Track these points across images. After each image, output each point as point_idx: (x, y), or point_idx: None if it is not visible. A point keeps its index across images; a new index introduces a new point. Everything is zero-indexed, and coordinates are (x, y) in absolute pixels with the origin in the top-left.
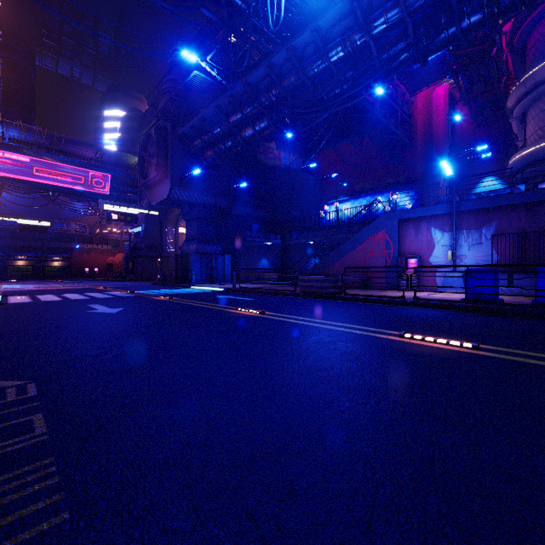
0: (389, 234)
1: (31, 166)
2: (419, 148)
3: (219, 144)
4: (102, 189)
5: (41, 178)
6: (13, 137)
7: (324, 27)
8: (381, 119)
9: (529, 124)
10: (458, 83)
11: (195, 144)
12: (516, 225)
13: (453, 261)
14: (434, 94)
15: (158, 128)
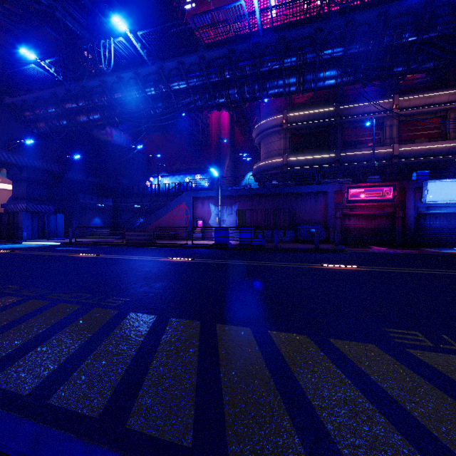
0: (188, 205)
1: None
2: (213, 148)
3: (53, 120)
4: None
5: None
6: None
7: (143, 73)
8: (187, 127)
9: (261, 150)
10: (231, 115)
11: (26, 115)
12: (246, 205)
13: (219, 223)
14: (222, 115)
15: None
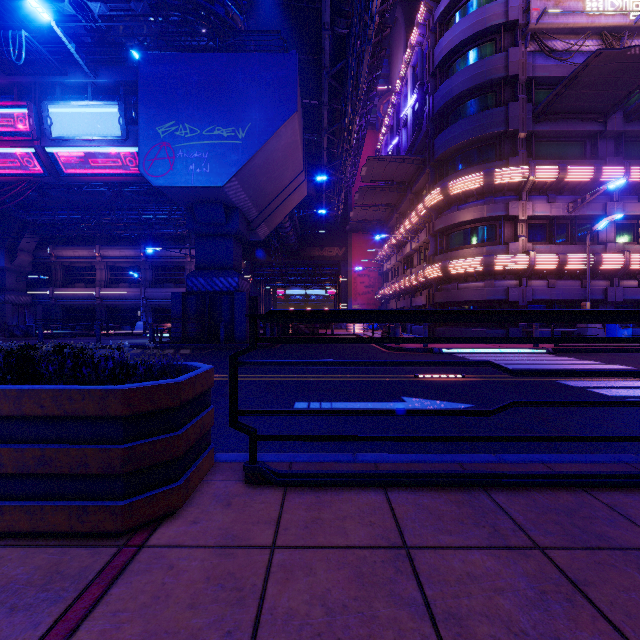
0: None
1: None
2: None
3: None
4: None
5: None
6: None
7: None
8: None
9: None
10: None
11: None
12: None
13: None
14: None
15: None
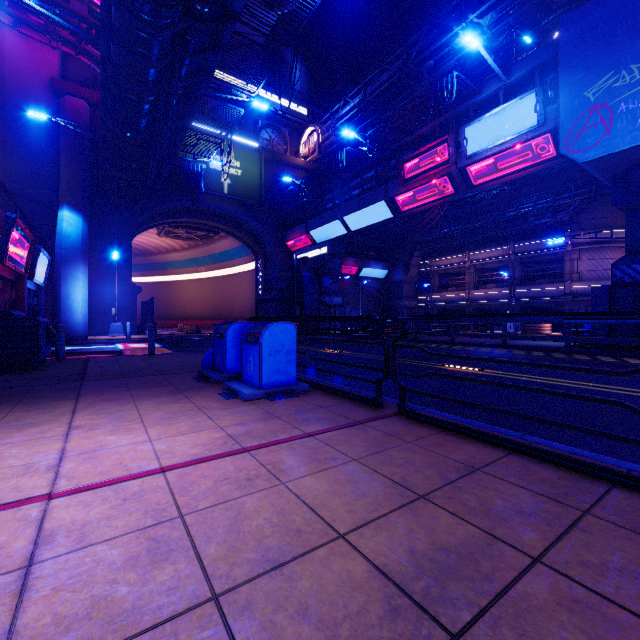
0: None
1: None
2: None
3: None
4: None
5: None
6: None
7: None
8: None
9: None
10: None
11: None
12: None
13: None
14: None
15: None
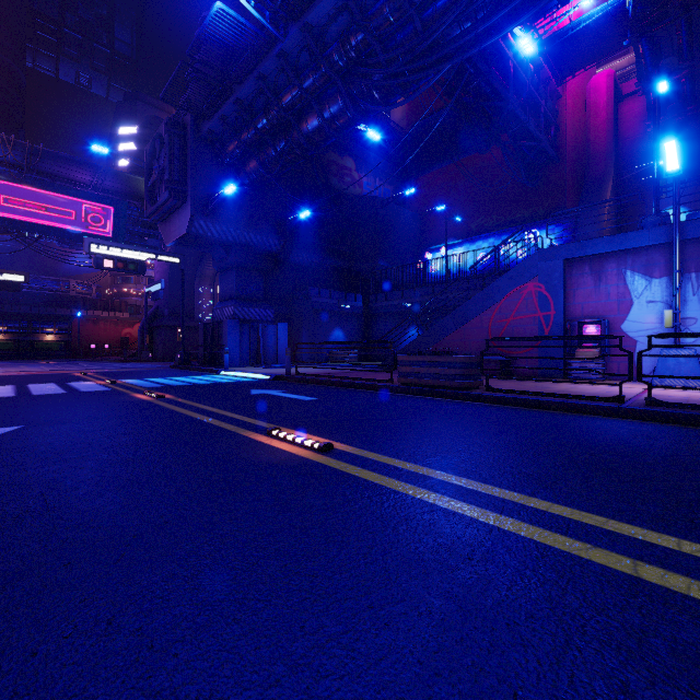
0: (547, 284)
1: None
2: (568, 164)
3: (266, 147)
4: (105, 229)
5: (11, 211)
6: None
7: None
8: (517, 112)
9: None
10: (640, 53)
11: (229, 149)
12: None
13: (674, 329)
14: (592, 83)
15: (172, 123)
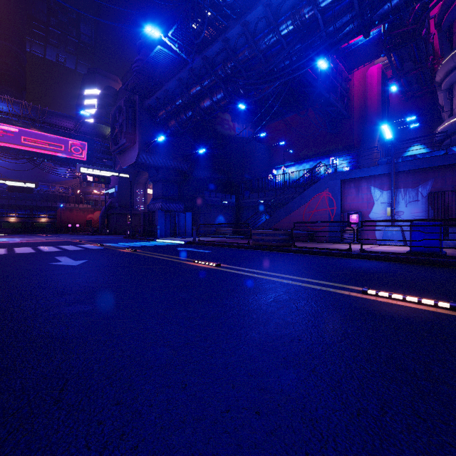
0: (332, 193)
1: (18, 135)
2: (355, 119)
3: (181, 114)
4: (81, 156)
5: (27, 146)
6: (2, 110)
7: (275, 2)
8: (323, 93)
9: (455, 95)
10: (391, 60)
11: (160, 114)
12: (451, 183)
13: (392, 217)
14: (369, 72)
15: (127, 100)
